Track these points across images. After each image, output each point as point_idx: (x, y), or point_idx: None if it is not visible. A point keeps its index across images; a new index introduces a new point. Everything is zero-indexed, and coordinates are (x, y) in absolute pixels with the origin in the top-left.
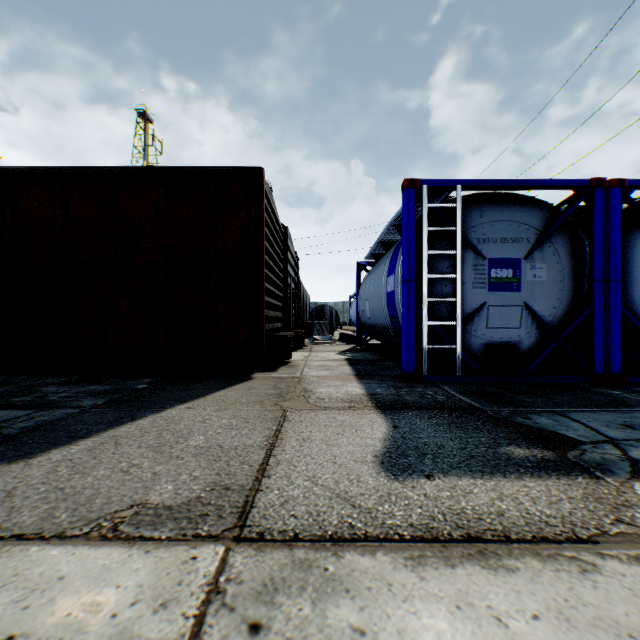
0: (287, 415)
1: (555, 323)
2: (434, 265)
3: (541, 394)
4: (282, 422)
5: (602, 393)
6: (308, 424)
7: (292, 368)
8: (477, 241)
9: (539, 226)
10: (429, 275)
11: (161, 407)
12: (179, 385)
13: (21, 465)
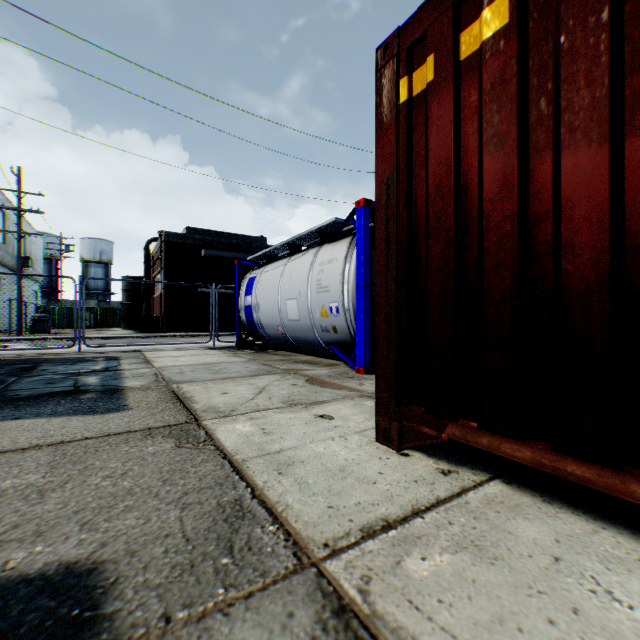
0: None
1: None
2: None
3: None
4: None
5: None
6: None
7: None
8: None
9: None
10: None
11: None
12: None
13: (107, 548)
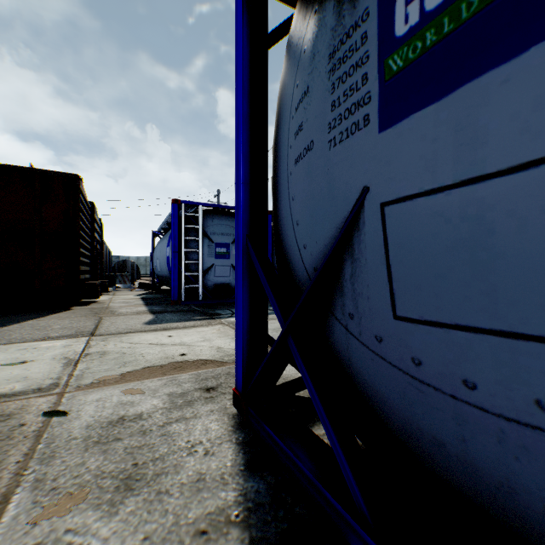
0: (103, 318)
1: None
2: (189, 244)
3: (232, 305)
4: (101, 320)
5: None
6: (115, 319)
7: (101, 304)
8: (210, 234)
9: None
10: (185, 249)
11: (19, 322)
12: (17, 315)
13: None
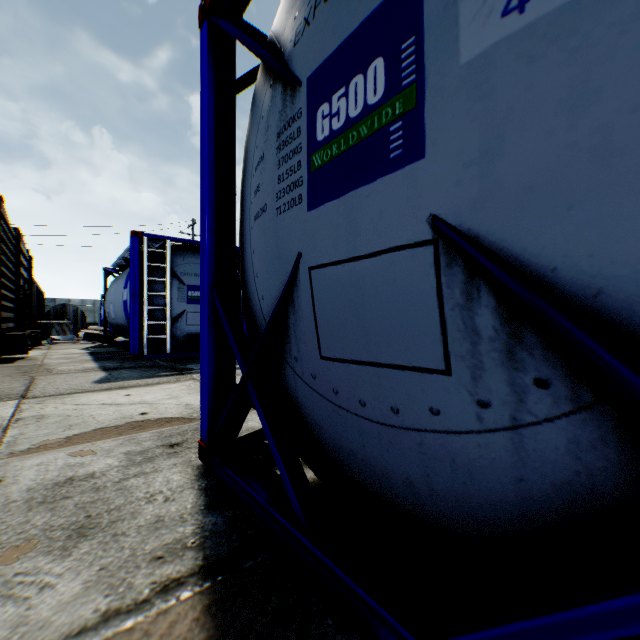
0: (37, 378)
1: None
2: (153, 286)
3: None
4: (34, 380)
5: None
6: (54, 378)
7: (32, 360)
8: (181, 274)
9: None
10: (149, 293)
11: None
12: None
13: None
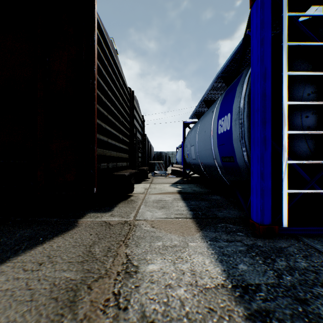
0: None
1: None
2: (290, 92)
3: None
4: None
5: None
6: None
7: (129, 205)
8: None
9: None
10: (290, 102)
11: None
12: None
13: None
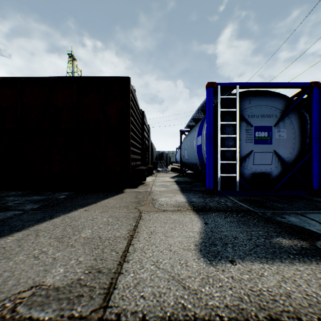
0: (142, 215)
1: (290, 162)
2: (224, 130)
3: (286, 202)
4: (139, 220)
5: (320, 201)
6: (154, 221)
7: (146, 186)
8: (248, 116)
9: (282, 108)
10: (221, 135)
11: (70, 210)
12: (83, 196)
13: None
